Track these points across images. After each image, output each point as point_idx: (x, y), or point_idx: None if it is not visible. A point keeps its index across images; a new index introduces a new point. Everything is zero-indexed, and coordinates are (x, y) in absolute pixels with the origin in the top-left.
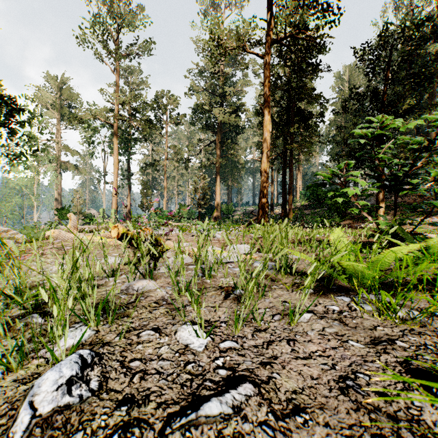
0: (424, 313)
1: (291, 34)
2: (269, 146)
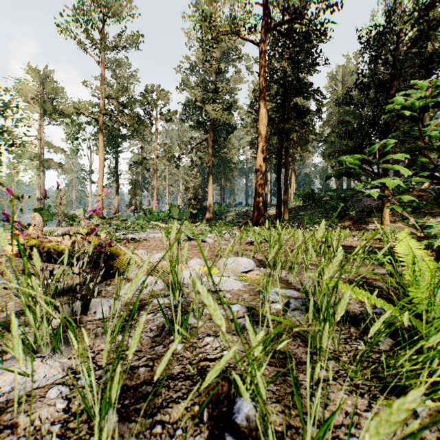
0: None
1: (289, 19)
2: (265, 141)
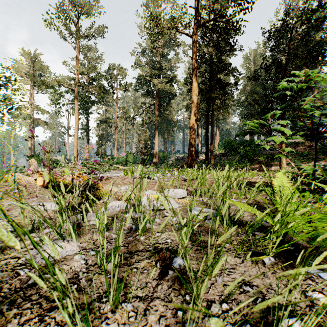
0: None
1: (213, 18)
2: (196, 106)
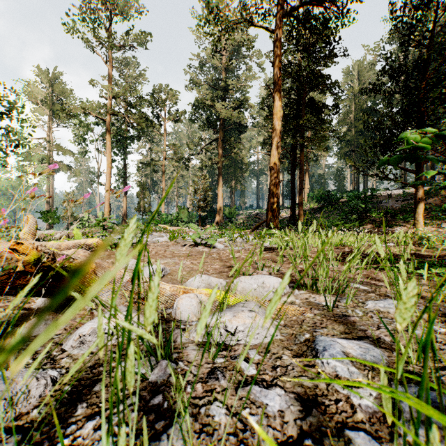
0: None
1: (307, 2)
2: (279, 137)
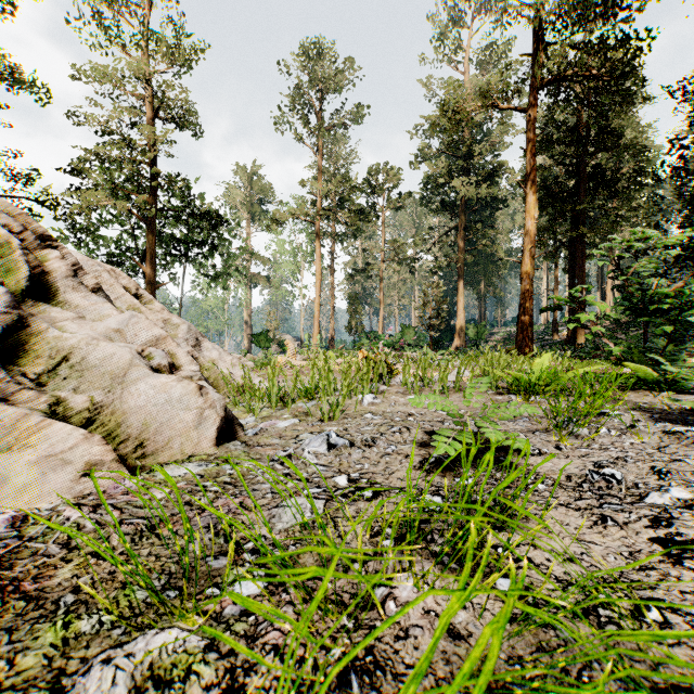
0: (543, 397)
1: (567, 74)
2: (533, 239)
